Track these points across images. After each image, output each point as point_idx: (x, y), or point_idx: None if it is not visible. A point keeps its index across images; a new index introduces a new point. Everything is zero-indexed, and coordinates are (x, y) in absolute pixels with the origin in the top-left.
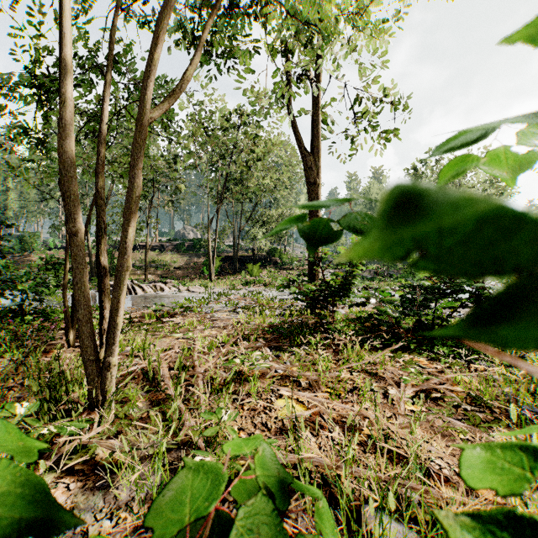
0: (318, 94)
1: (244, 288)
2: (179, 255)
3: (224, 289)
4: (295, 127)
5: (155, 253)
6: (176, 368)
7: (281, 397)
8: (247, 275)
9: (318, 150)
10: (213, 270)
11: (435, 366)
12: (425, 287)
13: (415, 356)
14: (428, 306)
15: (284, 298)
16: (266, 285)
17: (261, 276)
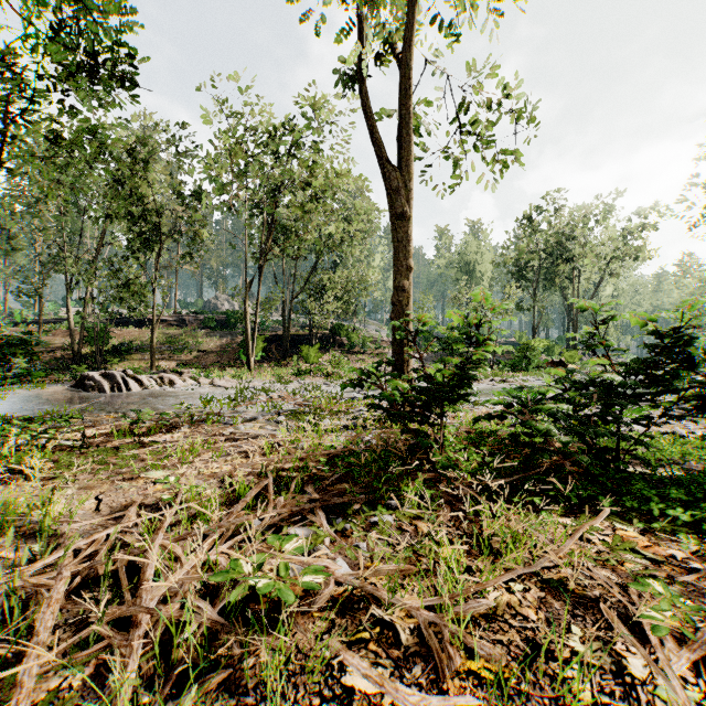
0: (408, 73)
1: (296, 380)
2: (206, 333)
3: (265, 382)
4: (372, 124)
5: (172, 330)
6: (110, 578)
7: (349, 702)
8: (302, 361)
9: (408, 163)
10: (253, 354)
11: (669, 554)
12: (610, 383)
13: (615, 523)
14: (619, 419)
15: (354, 396)
16: (328, 375)
17: (321, 362)
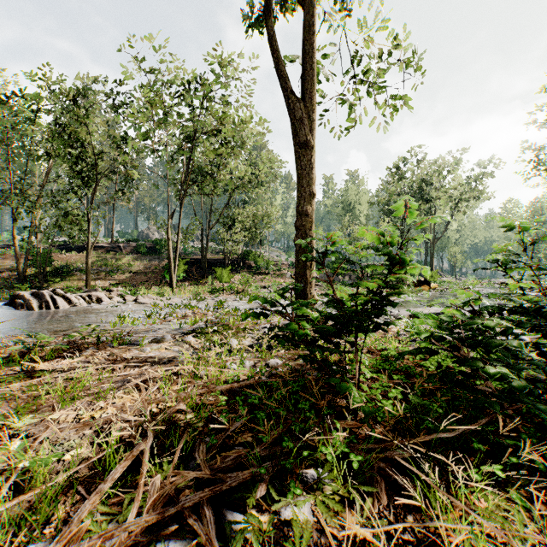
0: (310, 9)
1: (210, 297)
2: (138, 257)
3: (183, 299)
4: (276, 55)
5: (109, 255)
6: None
7: None
8: (217, 280)
9: (310, 94)
10: (175, 275)
11: None
12: None
13: None
14: None
15: None
16: (238, 292)
17: (233, 281)
